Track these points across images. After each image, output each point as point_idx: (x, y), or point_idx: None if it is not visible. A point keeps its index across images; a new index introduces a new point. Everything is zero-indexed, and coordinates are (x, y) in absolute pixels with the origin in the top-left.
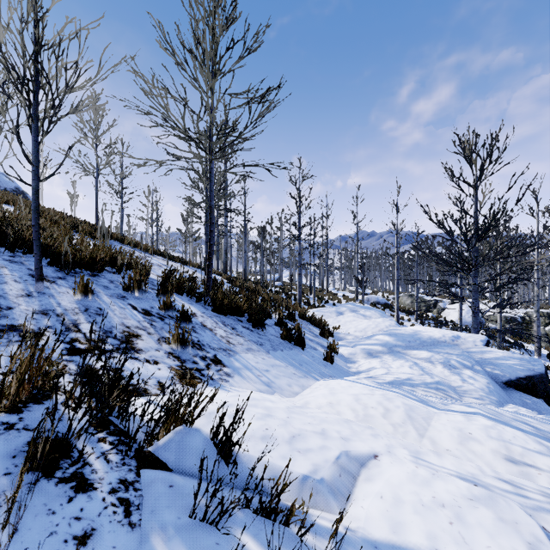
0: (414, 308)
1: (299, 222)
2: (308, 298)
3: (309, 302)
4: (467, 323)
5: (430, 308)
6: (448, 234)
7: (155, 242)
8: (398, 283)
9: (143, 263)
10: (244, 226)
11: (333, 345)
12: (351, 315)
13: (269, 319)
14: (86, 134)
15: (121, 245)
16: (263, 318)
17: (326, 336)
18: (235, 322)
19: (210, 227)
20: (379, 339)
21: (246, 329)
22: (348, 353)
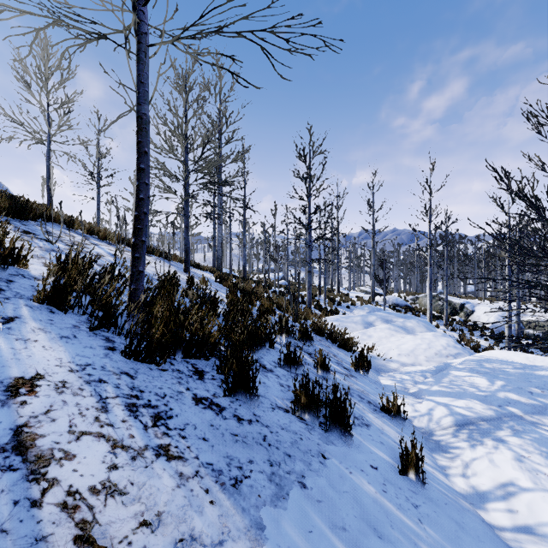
0: (437, 310)
1: (309, 207)
2: (317, 300)
3: (320, 306)
4: (503, 329)
5: (455, 310)
6: (537, 209)
7: (150, 238)
8: (431, 282)
9: (56, 249)
10: (243, 216)
11: (395, 406)
12: (386, 328)
13: (269, 348)
14: (28, 85)
15: (62, 229)
16: (256, 353)
17: (365, 370)
18: (176, 386)
19: (139, 161)
20: (463, 381)
21: (202, 409)
22: (416, 414)
